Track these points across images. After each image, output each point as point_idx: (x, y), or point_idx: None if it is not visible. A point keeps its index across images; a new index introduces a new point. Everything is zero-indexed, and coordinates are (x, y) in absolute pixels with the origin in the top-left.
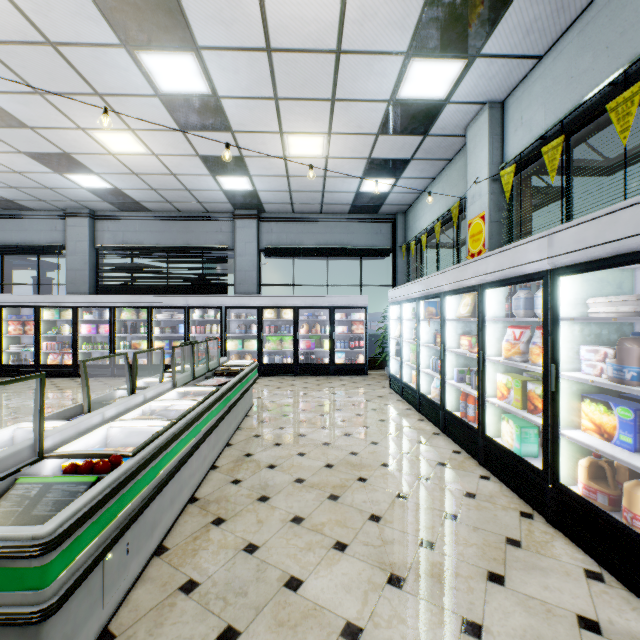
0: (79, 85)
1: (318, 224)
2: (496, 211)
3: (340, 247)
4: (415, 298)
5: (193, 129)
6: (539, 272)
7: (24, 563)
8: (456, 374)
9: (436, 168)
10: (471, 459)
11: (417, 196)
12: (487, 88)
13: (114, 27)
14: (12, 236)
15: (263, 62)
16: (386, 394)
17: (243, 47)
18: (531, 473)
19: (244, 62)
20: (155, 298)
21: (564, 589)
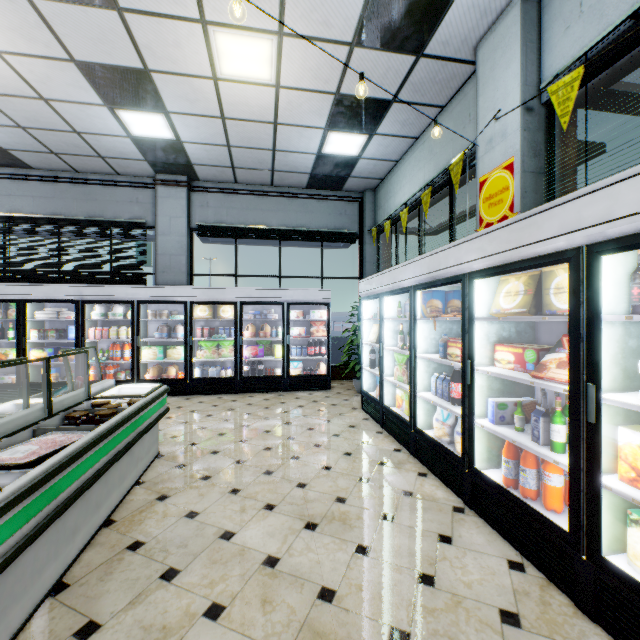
0: None
1: (268, 199)
2: (531, 156)
3: (296, 229)
4: (407, 287)
5: None
6: None
7: None
8: (493, 410)
9: (422, 120)
10: (554, 590)
11: (392, 166)
12: None
13: None
14: None
15: None
16: (360, 421)
17: None
18: None
19: None
20: (30, 288)
21: None
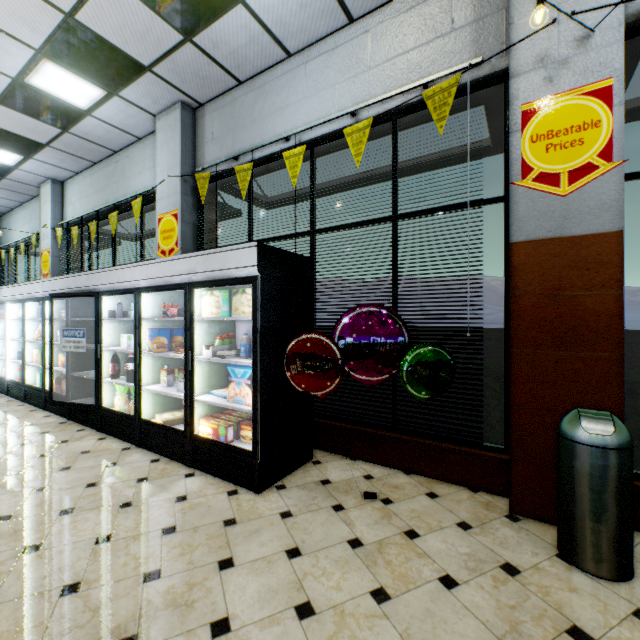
0: None
1: None
2: (59, 250)
3: None
4: None
5: None
6: (41, 297)
7: None
8: (17, 355)
9: (24, 197)
10: (19, 401)
11: (10, 209)
12: (48, 173)
13: None
14: None
15: None
16: None
17: None
18: (39, 392)
19: None
20: None
21: (29, 421)
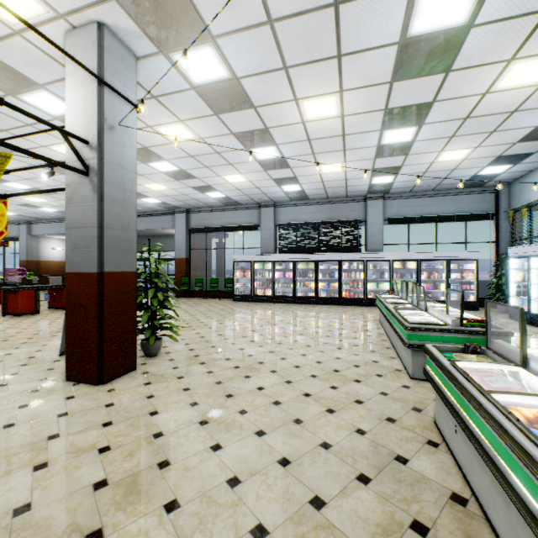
0: (338, 148)
1: (429, 199)
2: None
3: (448, 215)
4: None
5: (382, 157)
6: None
7: (505, 338)
8: None
9: None
10: None
11: (527, 173)
12: None
13: (383, 124)
14: (230, 221)
15: (457, 123)
16: (512, 322)
17: (450, 120)
18: None
19: (445, 125)
20: (320, 255)
21: None
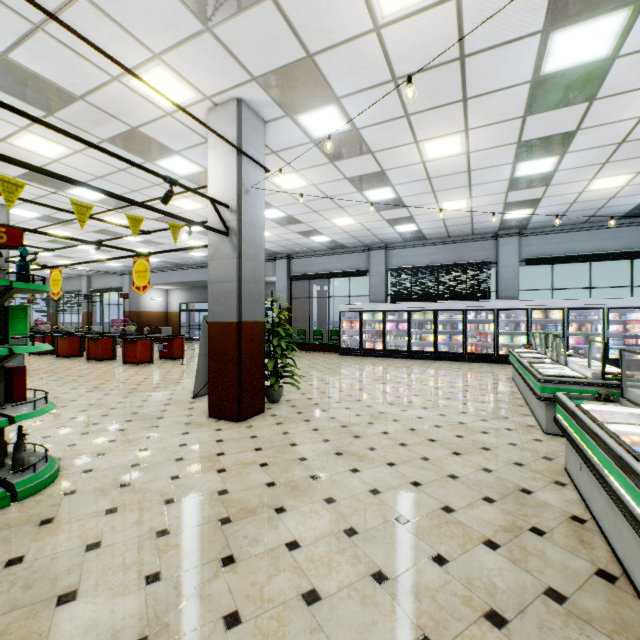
0: (462, 184)
1: (580, 233)
2: None
3: (607, 252)
4: None
5: (516, 190)
6: None
7: None
8: None
9: None
10: None
11: None
12: None
13: (516, 157)
14: (335, 266)
15: (610, 149)
16: None
17: (600, 146)
18: None
19: (594, 152)
20: (440, 304)
21: None
